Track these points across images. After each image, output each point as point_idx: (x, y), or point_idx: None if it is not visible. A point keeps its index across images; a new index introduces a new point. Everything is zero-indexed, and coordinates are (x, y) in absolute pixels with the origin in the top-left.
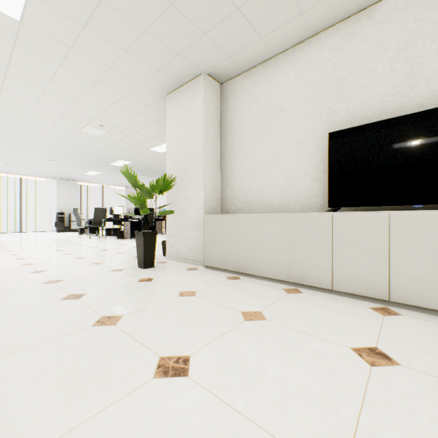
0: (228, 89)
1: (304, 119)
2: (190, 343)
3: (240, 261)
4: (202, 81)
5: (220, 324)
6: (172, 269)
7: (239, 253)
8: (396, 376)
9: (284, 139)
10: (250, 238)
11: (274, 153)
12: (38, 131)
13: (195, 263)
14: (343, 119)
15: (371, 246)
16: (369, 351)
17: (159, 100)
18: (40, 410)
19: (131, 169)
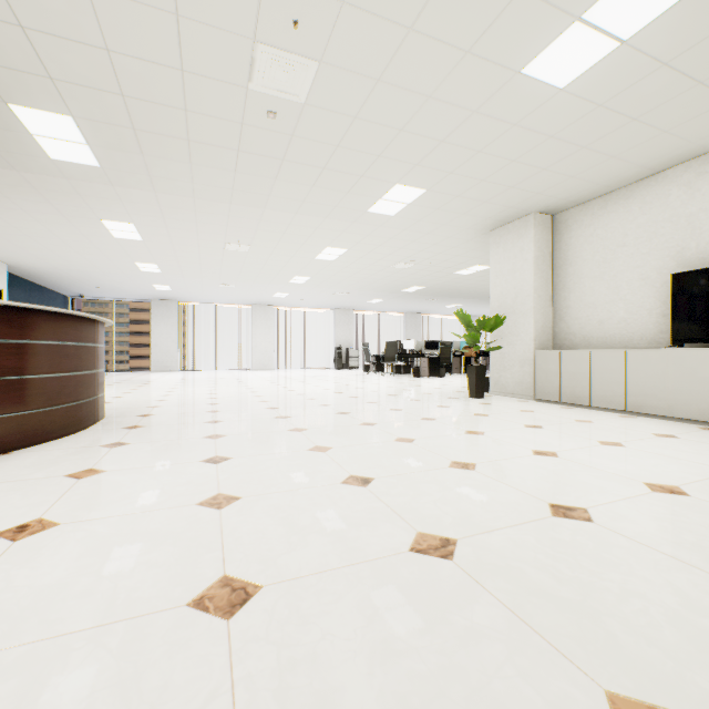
0: (561, 221)
1: (649, 254)
2: (540, 424)
3: (574, 394)
4: (532, 221)
5: (558, 421)
6: (502, 400)
7: (573, 386)
8: (670, 439)
9: (626, 274)
10: (585, 372)
11: (615, 288)
12: (352, 272)
13: (523, 397)
14: (693, 256)
15: (704, 378)
16: (663, 435)
17: (481, 235)
18: (482, 427)
19: (465, 312)
